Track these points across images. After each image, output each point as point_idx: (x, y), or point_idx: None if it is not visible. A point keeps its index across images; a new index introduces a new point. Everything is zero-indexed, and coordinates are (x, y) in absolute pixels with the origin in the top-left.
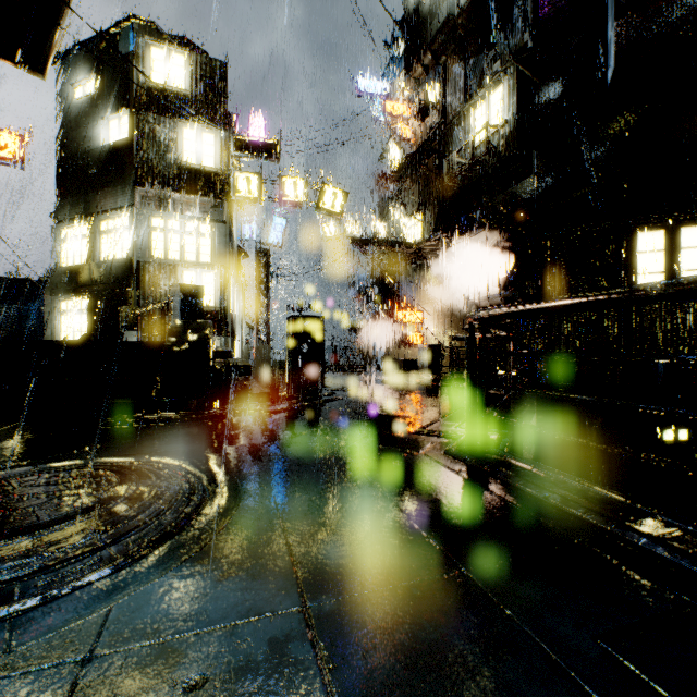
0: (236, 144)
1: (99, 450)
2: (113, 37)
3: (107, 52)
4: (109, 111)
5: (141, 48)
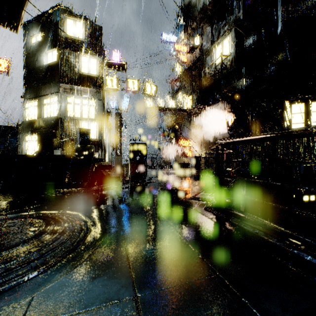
0: (106, 64)
1: (38, 207)
2: (49, 14)
3: (46, 21)
4: (47, 49)
5: (62, 19)
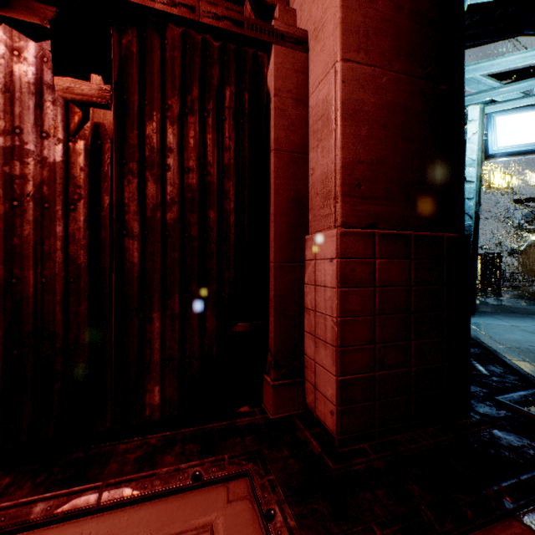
0: None
1: None
2: None
3: None
4: None
5: None
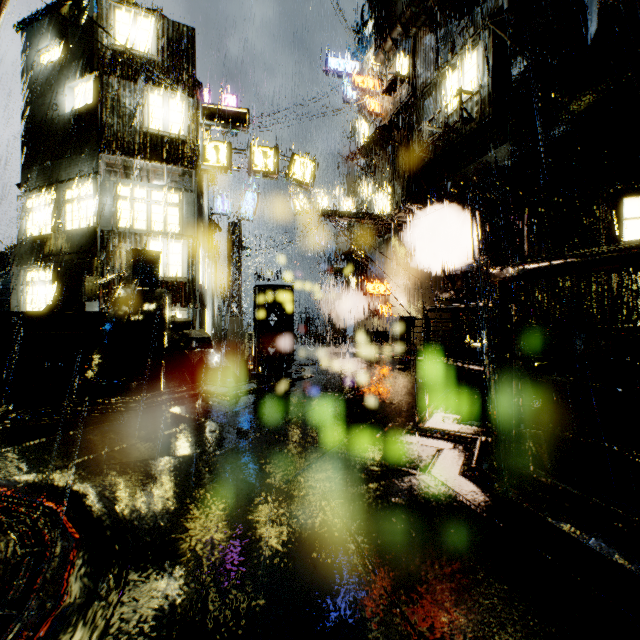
0: (205, 112)
1: None
2: (78, 1)
3: (71, 17)
4: (74, 77)
5: (104, 10)
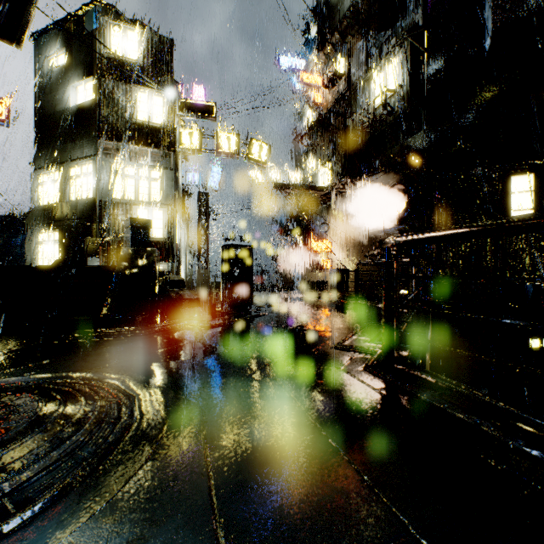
0: (181, 105)
1: (44, 366)
2: (80, 18)
3: (75, 30)
4: (77, 78)
5: (102, 26)
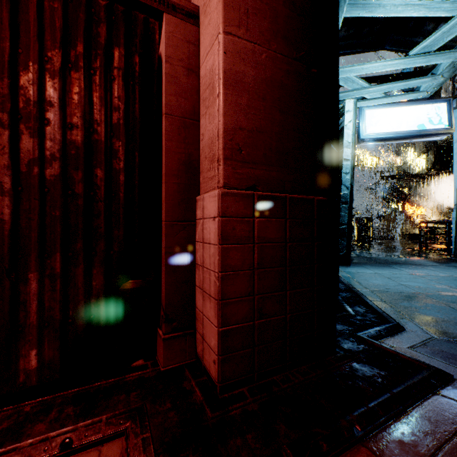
0: None
1: None
2: None
3: None
4: None
5: None
